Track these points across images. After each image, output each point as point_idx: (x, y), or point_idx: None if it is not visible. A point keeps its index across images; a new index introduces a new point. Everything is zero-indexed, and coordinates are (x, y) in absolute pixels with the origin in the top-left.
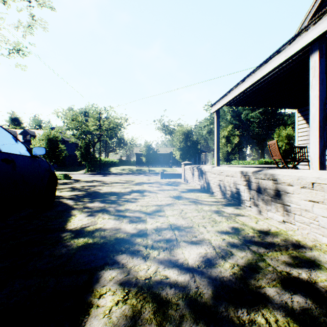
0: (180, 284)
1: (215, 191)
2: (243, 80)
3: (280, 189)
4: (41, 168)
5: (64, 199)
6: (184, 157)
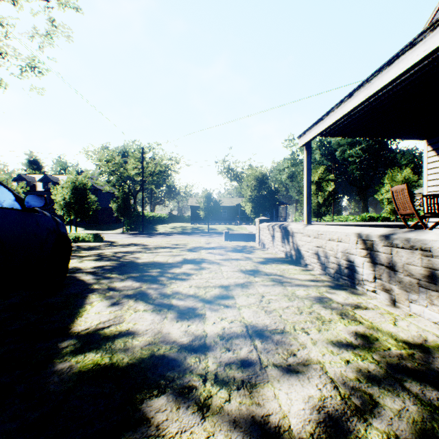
0: None
1: (309, 262)
2: (350, 95)
3: (437, 266)
4: (41, 229)
5: (83, 274)
6: (257, 211)
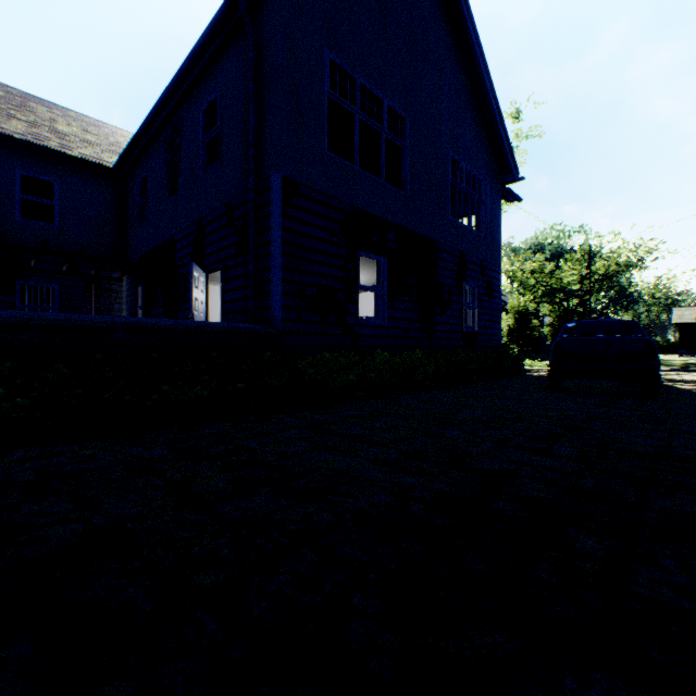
0: None
1: None
2: None
3: None
4: None
5: None
6: None
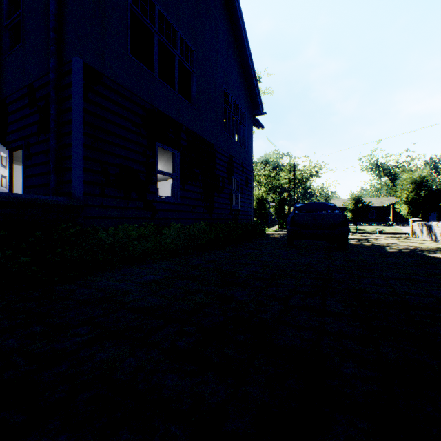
0: (406, 249)
1: (439, 239)
2: None
3: None
4: None
5: None
6: (414, 212)
